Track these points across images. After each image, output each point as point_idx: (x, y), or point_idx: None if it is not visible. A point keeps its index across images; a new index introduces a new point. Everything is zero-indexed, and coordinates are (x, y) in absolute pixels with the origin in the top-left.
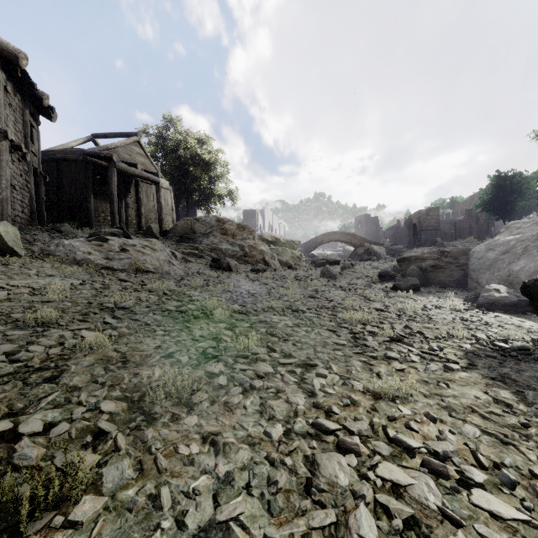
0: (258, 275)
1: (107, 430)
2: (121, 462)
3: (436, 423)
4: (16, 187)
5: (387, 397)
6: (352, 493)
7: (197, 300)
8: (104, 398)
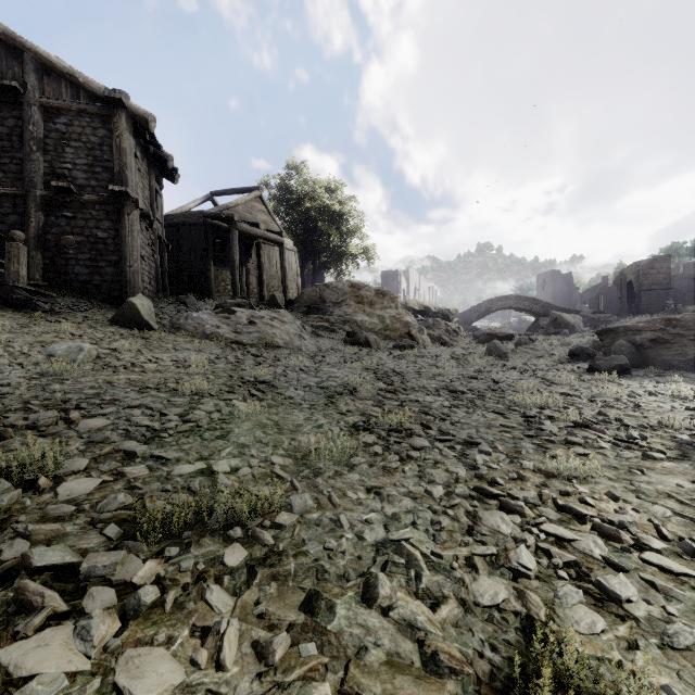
0: (403, 352)
1: (282, 476)
2: (303, 494)
3: (618, 502)
4: (145, 257)
5: (561, 476)
6: (514, 539)
7: (336, 377)
8: (271, 454)
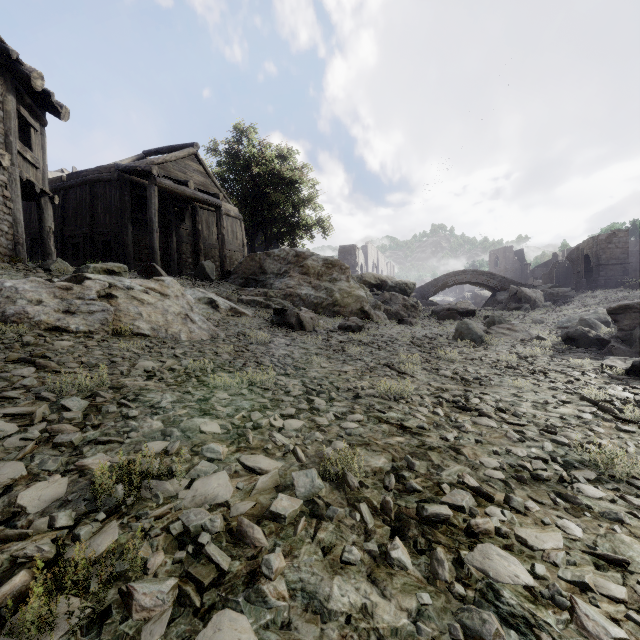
0: (348, 336)
1: None
2: None
3: None
4: None
5: None
6: None
7: (125, 437)
8: None
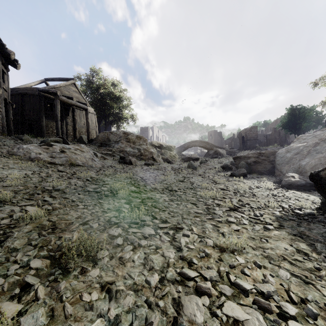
0: (149, 167)
1: (31, 283)
2: (36, 312)
3: (261, 269)
4: None
5: (228, 250)
6: None
7: (108, 184)
8: (34, 256)
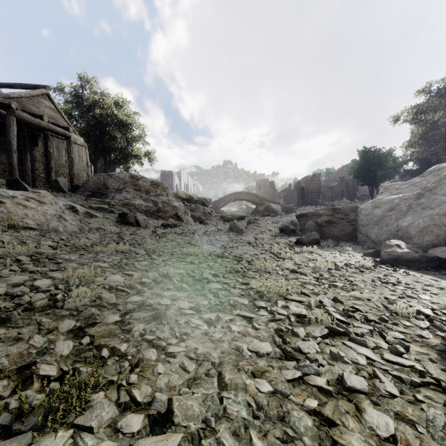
0: (168, 230)
1: None
2: None
3: None
4: None
5: None
6: None
7: (64, 269)
8: None
